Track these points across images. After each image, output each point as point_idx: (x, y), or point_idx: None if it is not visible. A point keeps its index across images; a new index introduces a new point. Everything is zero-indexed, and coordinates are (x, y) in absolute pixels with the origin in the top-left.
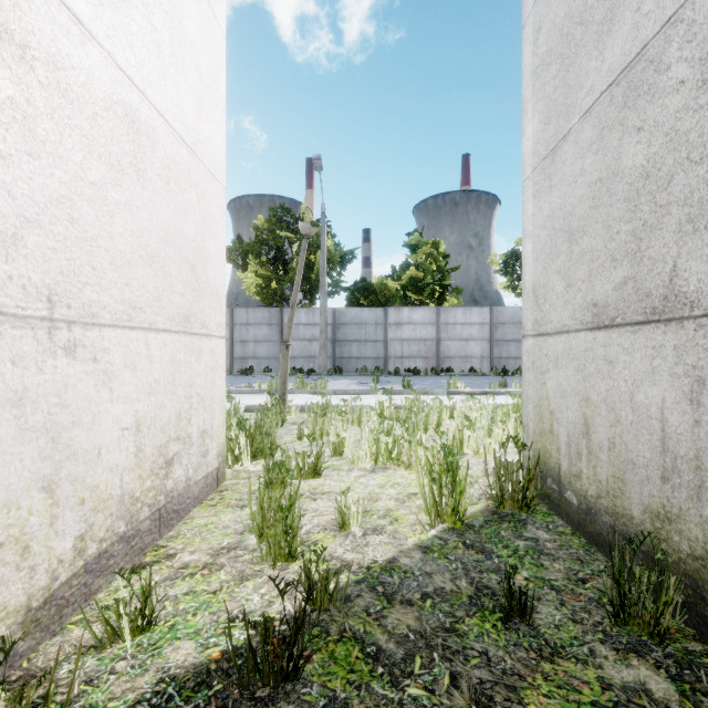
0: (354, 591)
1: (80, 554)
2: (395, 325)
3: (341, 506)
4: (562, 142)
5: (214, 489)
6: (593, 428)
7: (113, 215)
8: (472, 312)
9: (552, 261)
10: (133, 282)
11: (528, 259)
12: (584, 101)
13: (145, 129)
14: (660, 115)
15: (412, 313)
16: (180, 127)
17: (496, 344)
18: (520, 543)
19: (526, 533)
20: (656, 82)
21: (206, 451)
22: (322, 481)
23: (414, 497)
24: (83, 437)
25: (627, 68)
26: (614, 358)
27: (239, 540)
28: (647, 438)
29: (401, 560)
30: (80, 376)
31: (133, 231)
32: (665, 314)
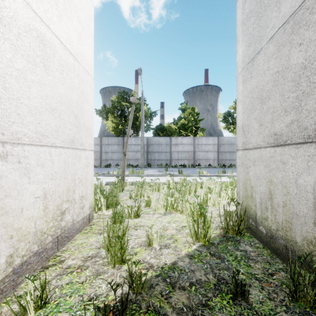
0: (155, 281)
1: (10, 265)
2: (175, 145)
3: (148, 234)
4: (257, 54)
5: (87, 224)
6: (274, 196)
7: (30, 87)
8: (210, 139)
9: (252, 113)
10: (42, 122)
11: (239, 113)
12: (269, 33)
13: (49, 45)
14: (313, 36)
15: (182, 139)
16: (69, 46)
17: (220, 153)
18: (238, 253)
19: (240, 247)
20: (310, 19)
21: (83, 206)
22: (140, 220)
23: (184, 228)
24: (12, 203)
25: (293, 13)
26: (286, 161)
27: (97, 252)
28: (305, 202)
29: (178, 263)
30: (10, 171)
31: (42, 96)
32: (315, 138)
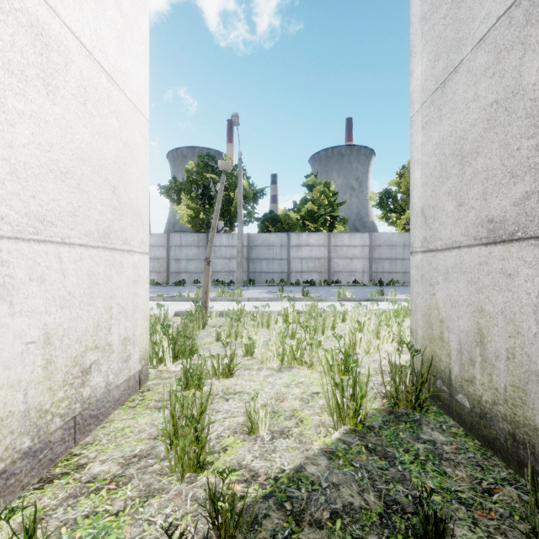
0: (261, 509)
1: None
2: (296, 247)
3: (250, 411)
4: (453, 73)
5: (136, 390)
6: (488, 338)
7: (14, 124)
8: (356, 237)
9: (442, 184)
10: (41, 195)
11: (416, 184)
12: (478, 30)
13: (56, 46)
14: None
15: (309, 237)
16: (99, 55)
17: (374, 262)
18: (419, 447)
19: (422, 435)
20: None
21: (128, 357)
22: (235, 381)
23: (316, 396)
24: None
25: None
26: (514, 272)
27: (152, 446)
28: None
29: (307, 468)
30: None
31: (41, 144)
32: None
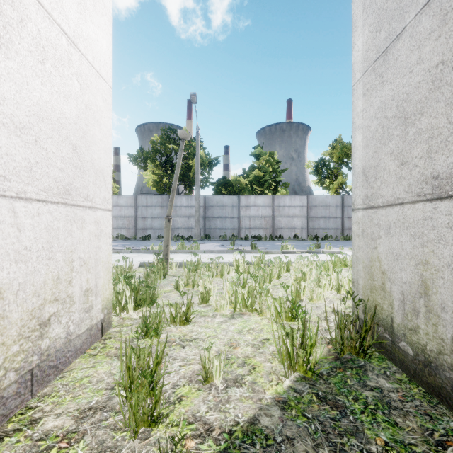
0: None
1: None
2: (245, 207)
3: (204, 361)
4: (395, 41)
5: (98, 338)
6: (433, 289)
7: None
8: (296, 199)
9: (384, 145)
10: None
11: (358, 147)
12: None
13: (10, 1)
14: None
15: (256, 199)
16: (59, 17)
17: (311, 220)
18: (367, 394)
19: (369, 382)
20: None
21: (90, 307)
22: (191, 328)
23: (267, 342)
24: None
25: None
26: None
27: (108, 397)
28: None
29: (261, 420)
30: None
31: None
32: None
